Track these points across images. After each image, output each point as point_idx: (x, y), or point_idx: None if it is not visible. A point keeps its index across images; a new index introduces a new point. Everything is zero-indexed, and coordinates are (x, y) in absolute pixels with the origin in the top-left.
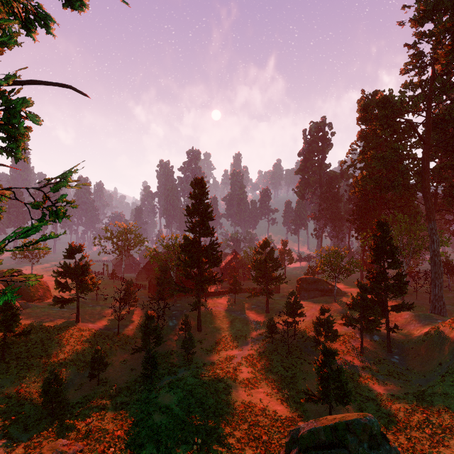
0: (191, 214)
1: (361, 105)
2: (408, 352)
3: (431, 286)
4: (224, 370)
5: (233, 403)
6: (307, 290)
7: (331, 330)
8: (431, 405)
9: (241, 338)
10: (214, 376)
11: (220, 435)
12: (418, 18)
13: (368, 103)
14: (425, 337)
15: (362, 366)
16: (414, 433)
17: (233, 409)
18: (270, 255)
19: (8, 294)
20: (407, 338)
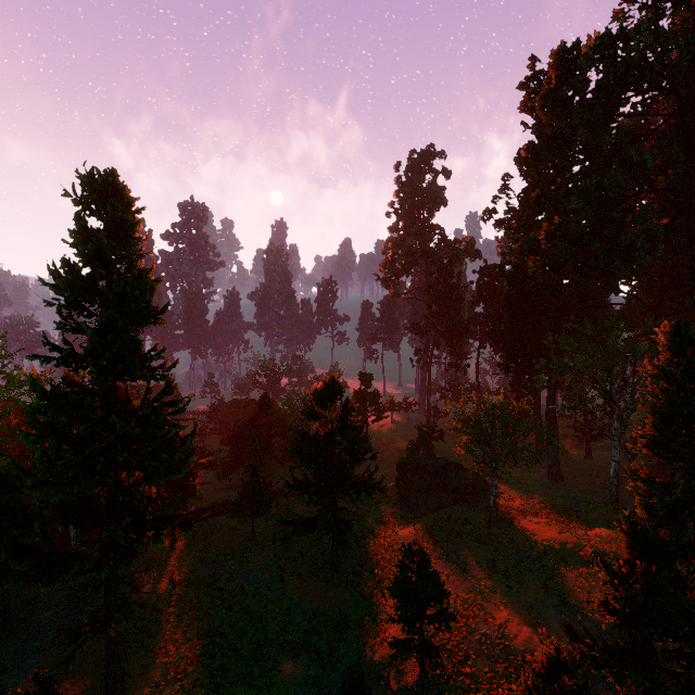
0: (75, 301)
1: (558, 53)
2: None
3: None
4: None
5: None
6: (423, 490)
7: None
8: None
9: None
10: None
11: None
12: None
13: (576, 47)
14: None
15: None
16: None
17: None
18: (343, 421)
19: None
20: None
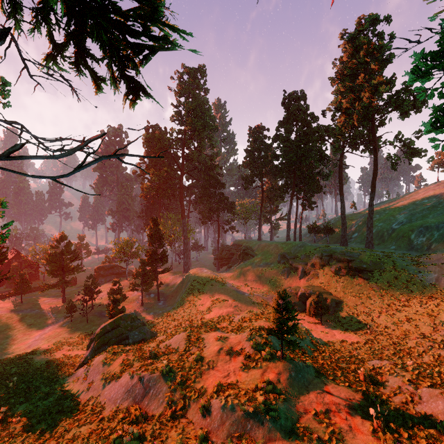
0: None
1: (145, 135)
2: (168, 297)
3: (183, 258)
4: (21, 354)
5: (37, 365)
6: (104, 276)
7: (121, 295)
8: (171, 314)
9: (35, 330)
10: (10, 359)
11: (32, 377)
12: (178, 93)
13: (150, 135)
14: (177, 286)
15: (141, 312)
16: (160, 327)
17: (38, 366)
18: (67, 248)
19: (2, 241)
20: (169, 290)
